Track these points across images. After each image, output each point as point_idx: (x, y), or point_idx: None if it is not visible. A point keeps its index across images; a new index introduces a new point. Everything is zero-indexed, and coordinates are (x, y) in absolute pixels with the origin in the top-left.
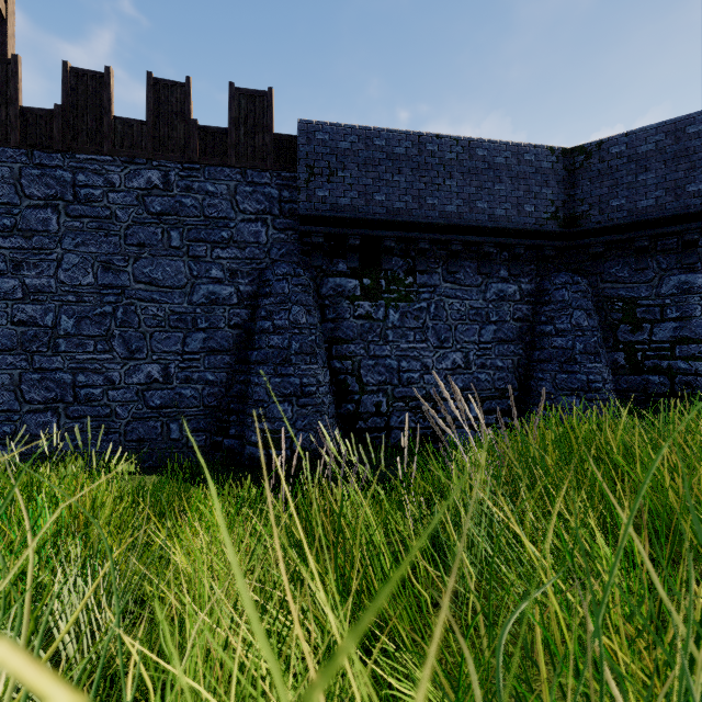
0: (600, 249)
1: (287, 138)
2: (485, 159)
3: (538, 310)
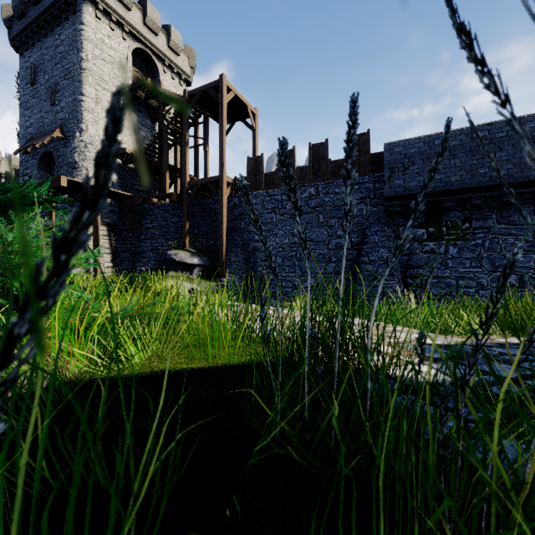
0: None
1: (378, 154)
2: None
3: None
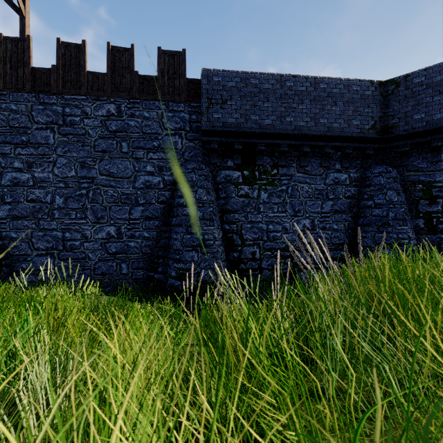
0: (406, 149)
1: (195, 81)
2: (325, 90)
3: (361, 191)
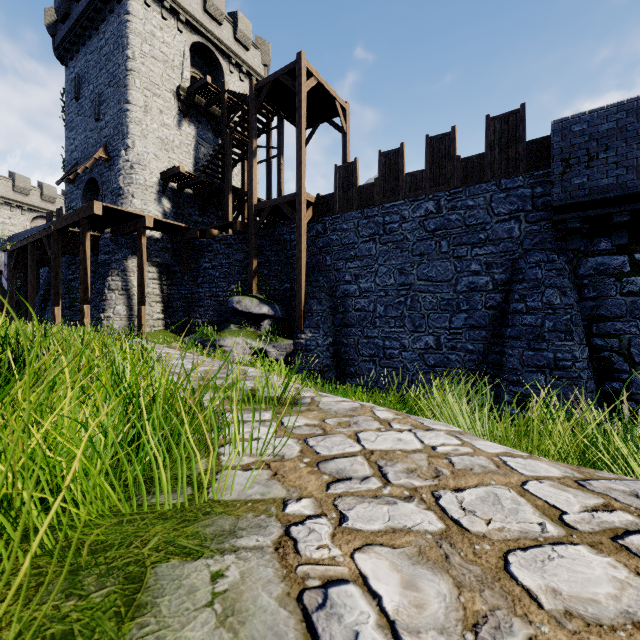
0: None
1: (540, 141)
2: None
3: None
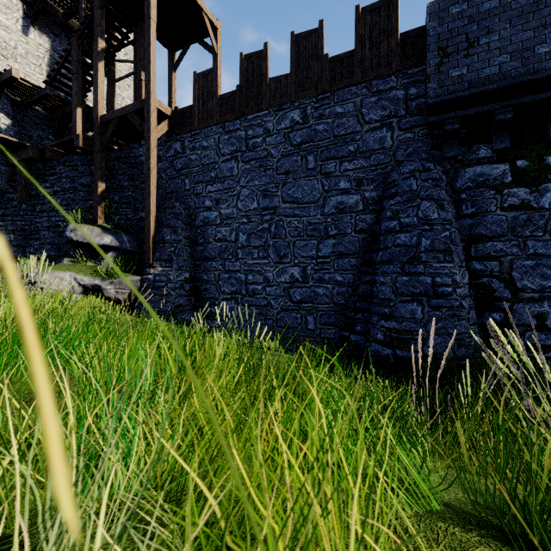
0: None
1: (414, 33)
2: None
3: None
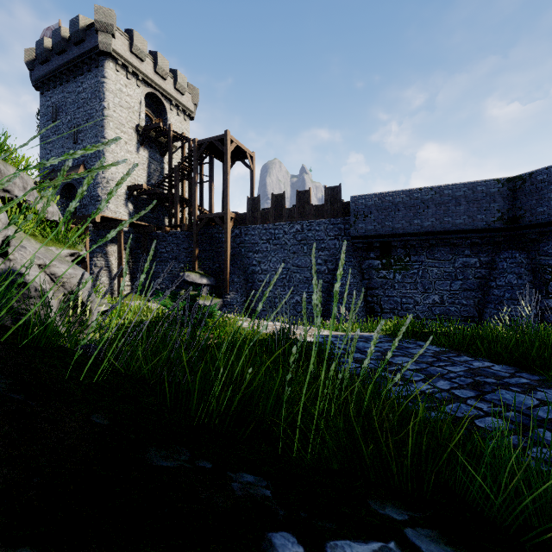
0: (532, 236)
1: (347, 203)
2: (449, 195)
3: (490, 273)
